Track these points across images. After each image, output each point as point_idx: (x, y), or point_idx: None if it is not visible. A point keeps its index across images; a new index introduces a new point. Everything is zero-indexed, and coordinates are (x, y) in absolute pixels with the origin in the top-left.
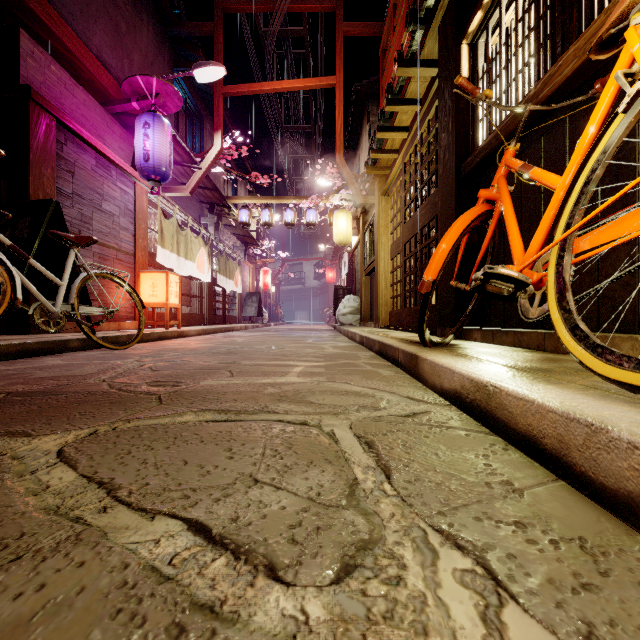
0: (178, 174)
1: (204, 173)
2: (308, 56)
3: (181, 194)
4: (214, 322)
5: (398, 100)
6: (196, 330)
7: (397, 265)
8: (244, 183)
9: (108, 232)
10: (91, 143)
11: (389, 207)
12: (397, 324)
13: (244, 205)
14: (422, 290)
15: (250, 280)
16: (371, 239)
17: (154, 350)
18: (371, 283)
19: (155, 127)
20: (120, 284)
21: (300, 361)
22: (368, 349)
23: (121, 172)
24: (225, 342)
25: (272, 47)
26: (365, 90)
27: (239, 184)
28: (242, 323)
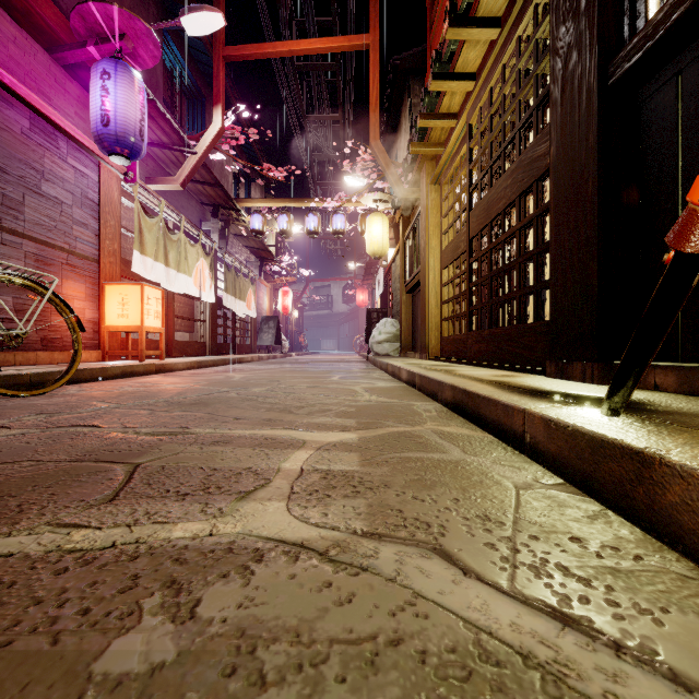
0: (169, 164)
1: (200, 159)
2: (334, 19)
3: (170, 187)
4: (220, 352)
5: (466, 20)
6: (186, 362)
7: (454, 274)
8: (260, 188)
9: (52, 226)
10: (18, 93)
11: (442, 198)
12: (455, 355)
13: (257, 209)
14: (692, 244)
15: (267, 302)
16: (415, 245)
17: (82, 397)
18: (414, 303)
19: (118, 78)
20: (38, 293)
21: (310, 428)
22: (426, 395)
23: (75, 145)
24: (213, 380)
25: (288, 2)
26: (405, 64)
27: (253, 188)
28: (257, 353)
